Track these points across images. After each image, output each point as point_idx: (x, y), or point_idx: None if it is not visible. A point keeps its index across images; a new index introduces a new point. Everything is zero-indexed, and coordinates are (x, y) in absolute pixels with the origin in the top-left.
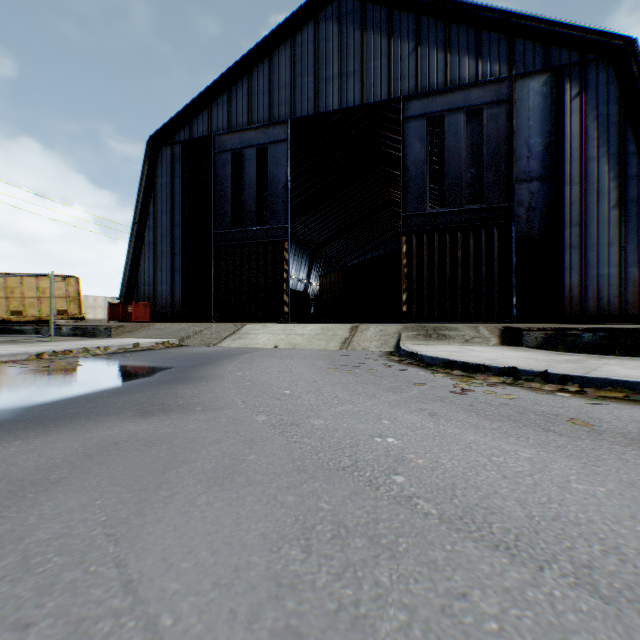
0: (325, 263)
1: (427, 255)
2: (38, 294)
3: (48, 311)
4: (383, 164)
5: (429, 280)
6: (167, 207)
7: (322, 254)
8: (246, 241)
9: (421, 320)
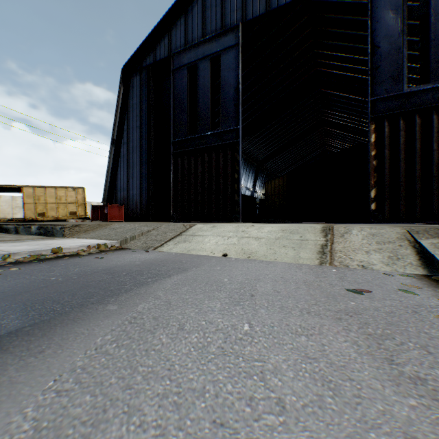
0: (267, 176)
1: (403, 143)
2: (56, 200)
3: (63, 213)
4: (320, 86)
5: (406, 172)
6: (137, 124)
7: (264, 168)
8: (200, 146)
9: (395, 220)
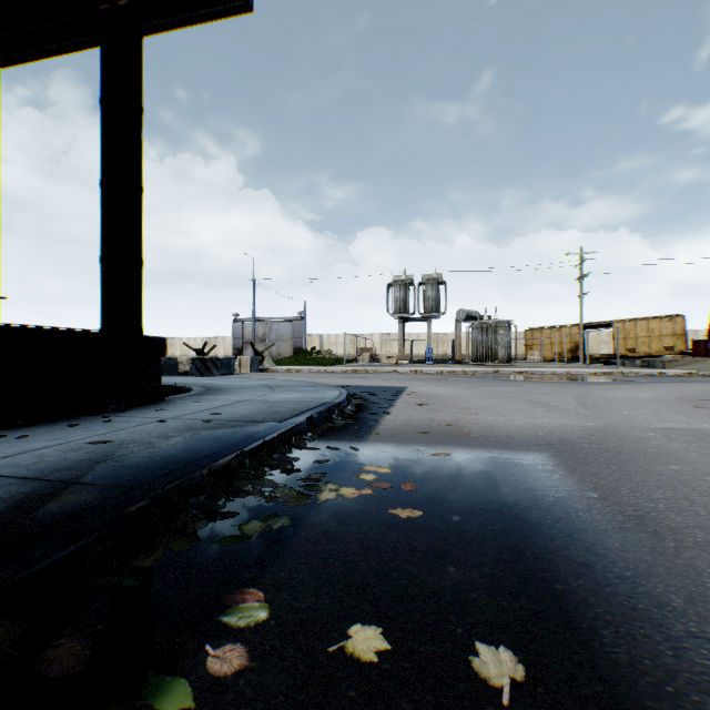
0: None
1: None
2: (645, 334)
3: (653, 348)
4: None
5: None
6: None
7: None
8: None
9: None
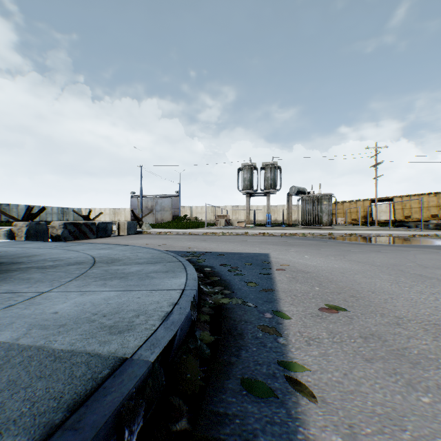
0: None
1: None
2: (417, 206)
3: (423, 215)
4: None
5: None
6: None
7: None
8: None
9: None
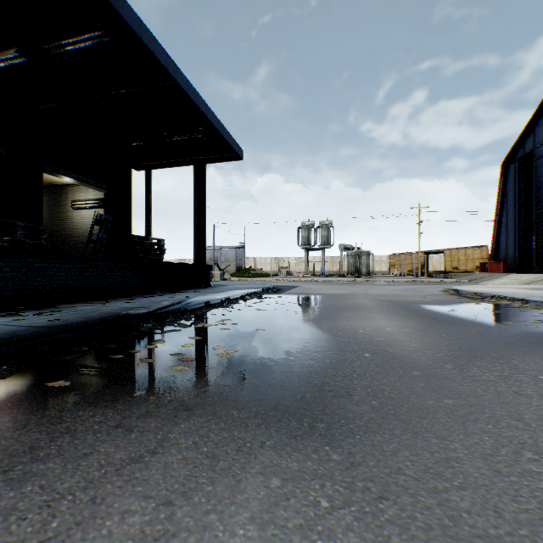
0: None
1: None
2: (464, 258)
3: (469, 267)
4: None
5: None
6: (511, 201)
7: None
8: None
9: None
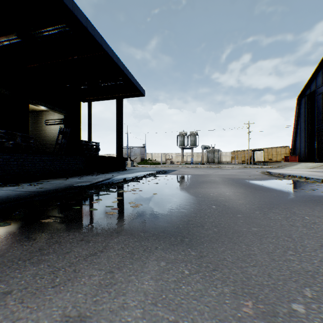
0: None
1: None
2: (275, 153)
3: (278, 158)
4: None
5: None
6: (302, 120)
7: None
8: None
9: None
